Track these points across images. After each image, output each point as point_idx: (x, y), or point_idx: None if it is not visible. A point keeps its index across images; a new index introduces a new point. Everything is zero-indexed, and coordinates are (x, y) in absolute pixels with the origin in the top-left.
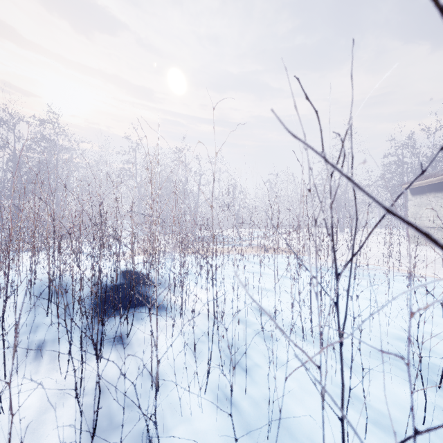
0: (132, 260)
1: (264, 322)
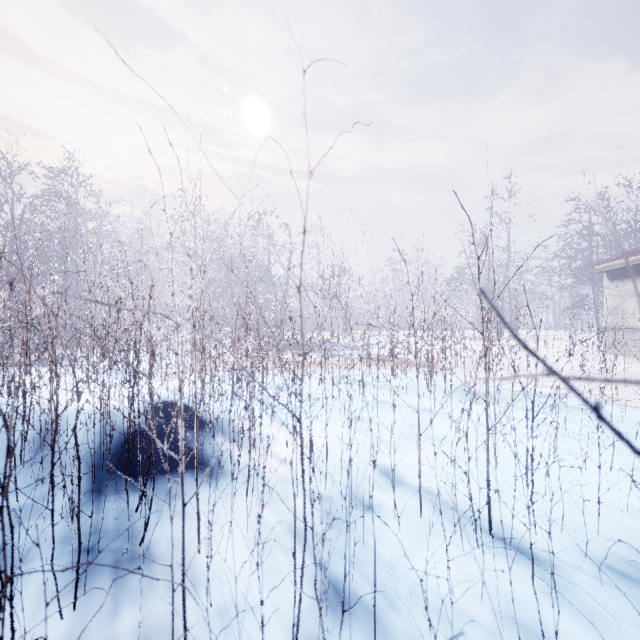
0: (150, 396)
1: (397, 501)
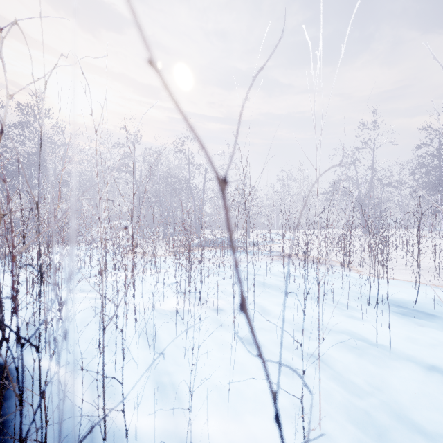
0: None
1: None
